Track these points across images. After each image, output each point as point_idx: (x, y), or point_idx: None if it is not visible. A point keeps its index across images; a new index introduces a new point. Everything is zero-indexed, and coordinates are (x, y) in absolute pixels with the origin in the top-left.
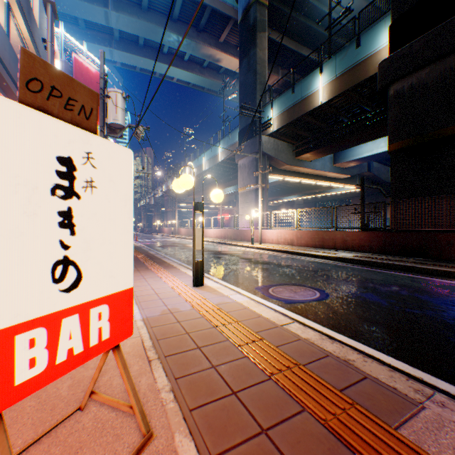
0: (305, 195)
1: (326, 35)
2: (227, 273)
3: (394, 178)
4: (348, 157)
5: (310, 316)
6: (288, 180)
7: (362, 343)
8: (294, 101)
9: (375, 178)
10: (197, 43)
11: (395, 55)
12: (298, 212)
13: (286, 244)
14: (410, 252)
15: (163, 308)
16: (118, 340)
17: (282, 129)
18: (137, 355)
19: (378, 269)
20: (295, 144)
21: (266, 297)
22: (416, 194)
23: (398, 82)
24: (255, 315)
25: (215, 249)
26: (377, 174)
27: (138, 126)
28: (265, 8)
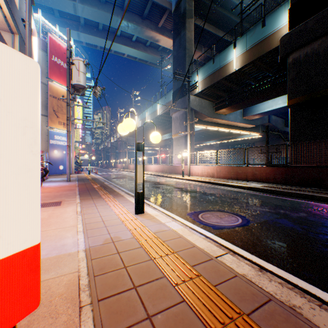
0: (221, 140)
1: (237, 21)
2: (164, 200)
3: (293, 126)
4: (254, 111)
5: (237, 242)
6: (209, 129)
7: (292, 274)
8: (214, 69)
9: (273, 127)
10: (142, 27)
11: (293, 31)
12: (217, 152)
13: (208, 176)
14: (307, 183)
15: (106, 237)
16: (8, 325)
17: (205, 91)
18: (69, 298)
19: (283, 196)
20: (214, 102)
21: (197, 223)
22: (310, 138)
23: (296, 52)
24: (190, 244)
25: (154, 180)
26: (274, 124)
27: (96, 87)
28: (192, 0)
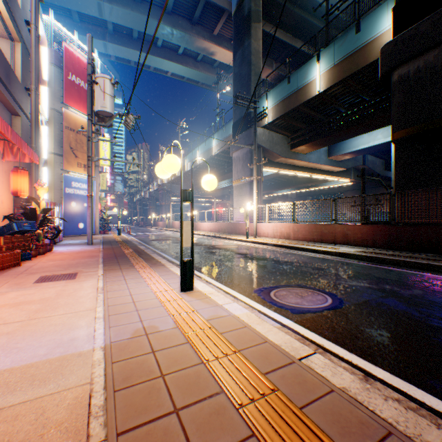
0: (298, 189)
1: (321, 27)
2: (221, 271)
3: (399, 168)
4: (344, 149)
5: (328, 333)
6: (282, 174)
7: (414, 384)
8: (290, 91)
9: (370, 171)
10: (191, 35)
11: (400, 38)
12: (295, 205)
13: (282, 238)
14: (419, 247)
15: (136, 327)
16: None
17: (277, 121)
18: (72, 430)
19: (388, 266)
20: (290, 136)
21: (269, 304)
22: (423, 185)
23: (403, 66)
24: (259, 339)
25: (208, 243)
26: (371, 167)
27: (128, 115)
28: None
